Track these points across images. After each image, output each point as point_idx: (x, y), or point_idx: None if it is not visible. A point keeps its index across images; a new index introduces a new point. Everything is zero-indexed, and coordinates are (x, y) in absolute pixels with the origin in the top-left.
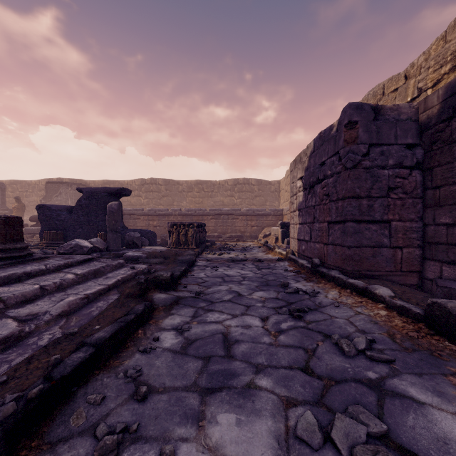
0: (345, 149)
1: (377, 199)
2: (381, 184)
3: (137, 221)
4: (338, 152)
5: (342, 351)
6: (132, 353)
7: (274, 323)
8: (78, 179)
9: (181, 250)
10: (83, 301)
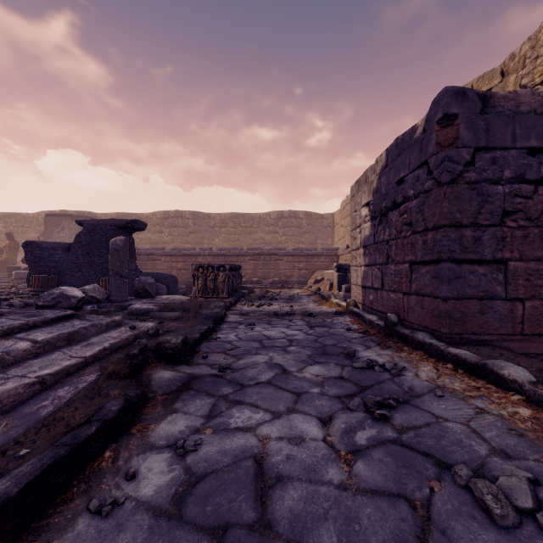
0: (439, 156)
1: (486, 228)
2: (493, 207)
3: (157, 263)
4: (427, 161)
5: (485, 511)
6: (72, 517)
7: (343, 431)
8: (85, 212)
9: (209, 300)
10: (31, 389)
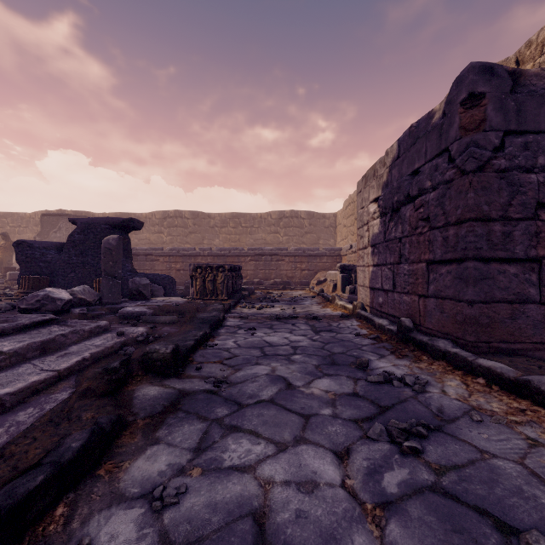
0: (463, 141)
1: (518, 222)
2: (525, 198)
3: (156, 264)
4: (447, 148)
5: None
6: None
7: (366, 471)
8: (83, 212)
9: (207, 302)
10: None
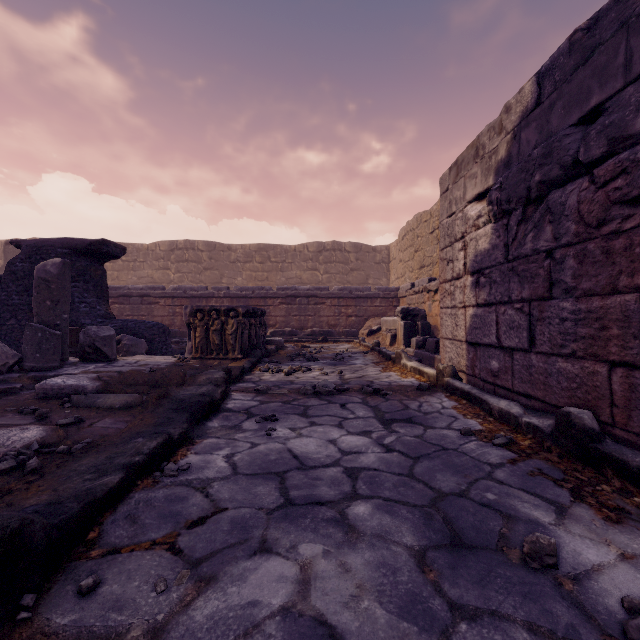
0: None
1: None
2: None
3: (154, 308)
4: None
5: None
6: None
7: None
8: None
9: (211, 362)
10: None
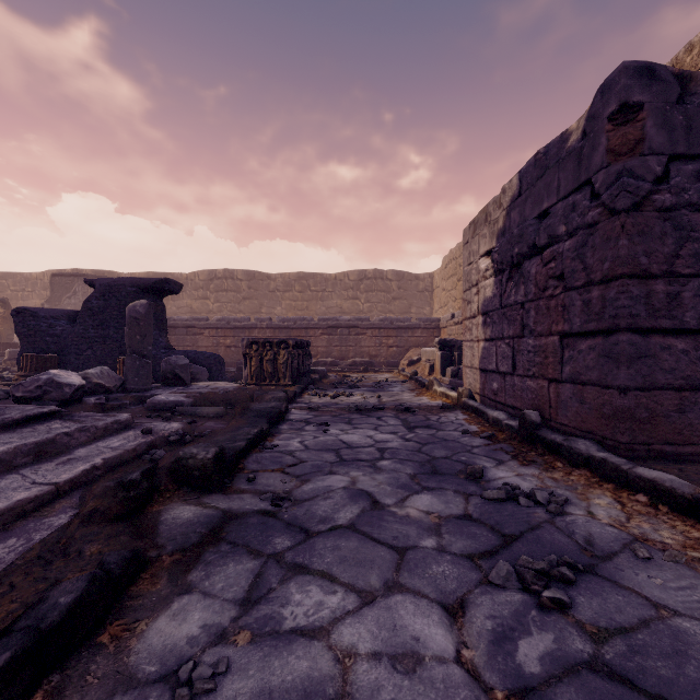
0: (611, 169)
1: (688, 279)
2: (698, 247)
3: (199, 339)
4: (589, 180)
5: None
6: None
7: (491, 637)
8: (106, 271)
9: (265, 388)
10: None
